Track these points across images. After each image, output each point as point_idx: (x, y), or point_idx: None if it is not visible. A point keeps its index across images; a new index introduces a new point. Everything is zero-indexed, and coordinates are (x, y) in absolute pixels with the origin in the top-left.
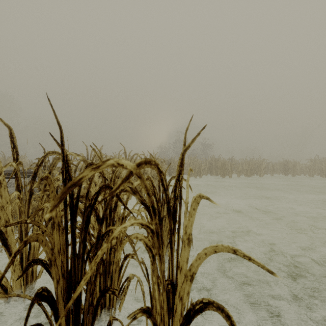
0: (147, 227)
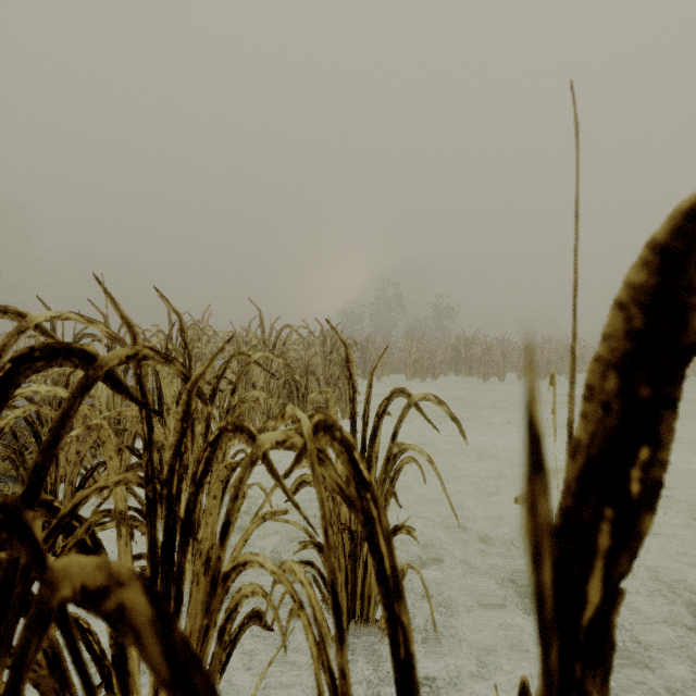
0: None
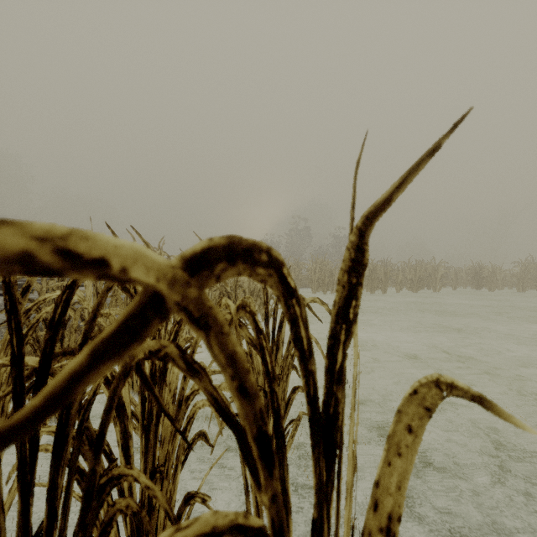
0: (237, 536)
